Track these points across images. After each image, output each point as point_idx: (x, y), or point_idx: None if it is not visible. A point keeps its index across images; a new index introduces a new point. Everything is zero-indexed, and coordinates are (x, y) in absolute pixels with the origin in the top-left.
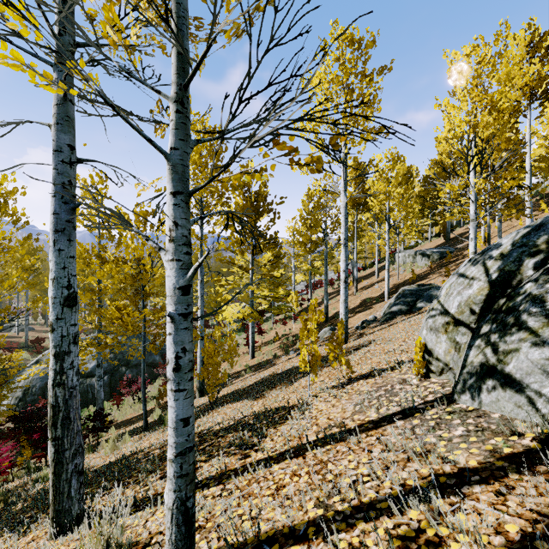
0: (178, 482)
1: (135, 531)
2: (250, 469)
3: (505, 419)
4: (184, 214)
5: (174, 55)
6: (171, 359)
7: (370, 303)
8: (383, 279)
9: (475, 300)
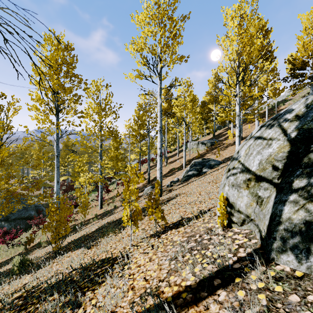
0: None
1: None
2: None
3: None
4: None
5: None
6: None
7: (174, 170)
8: (181, 157)
9: (277, 157)
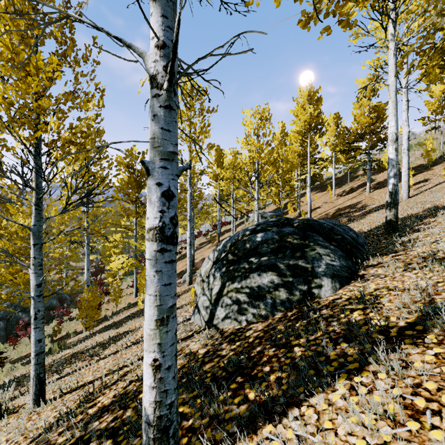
0: (36, 367)
1: (18, 403)
2: (88, 364)
3: (195, 325)
4: (39, 253)
5: (34, 185)
6: (32, 315)
7: None
8: None
9: (208, 271)
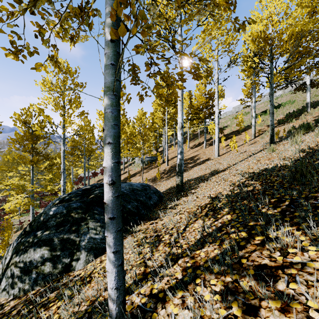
0: None
1: None
2: None
3: None
4: None
5: None
6: None
7: None
8: (125, 172)
9: None
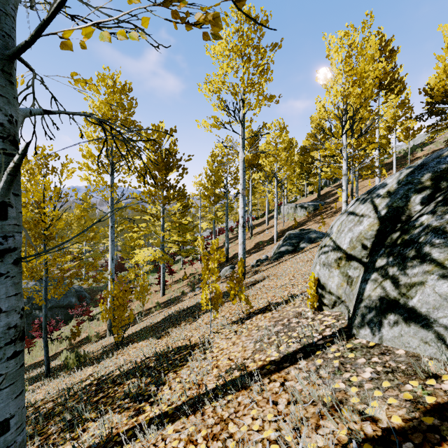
0: None
1: None
2: (139, 435)
3: (412, 357)
4: None
5: None
6: None
7: (262, 245)
8: (271, 226)
9: (366, 236)
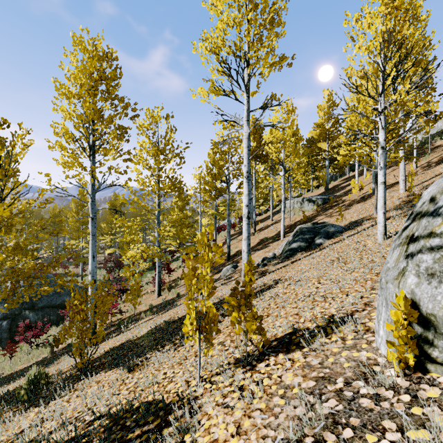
0: None
1: None
2: None
3: None
4: None
5: None
6: None
7: (267, 241)
8: (276, 221)
9: None
